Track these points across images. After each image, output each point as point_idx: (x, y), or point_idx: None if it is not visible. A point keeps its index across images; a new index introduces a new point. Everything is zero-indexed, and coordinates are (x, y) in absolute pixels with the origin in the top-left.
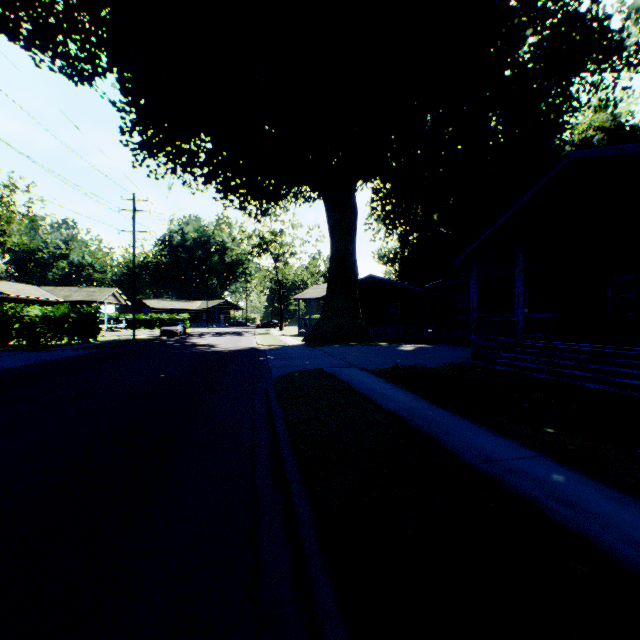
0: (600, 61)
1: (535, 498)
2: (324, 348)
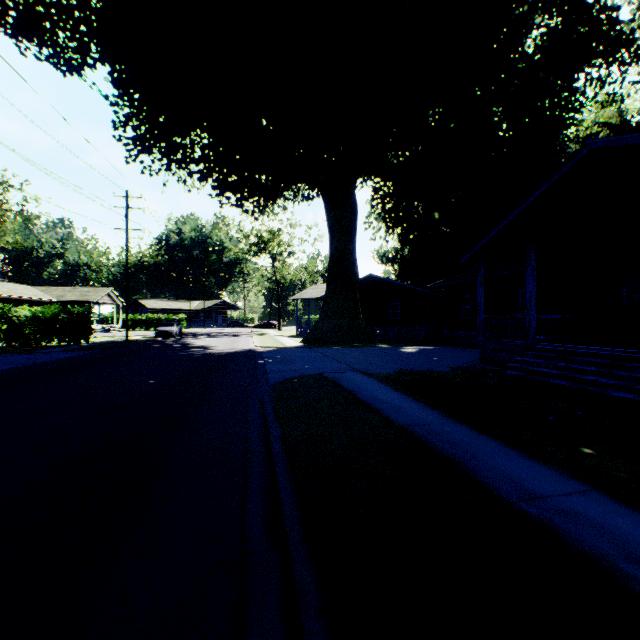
0: (608, 54)
1: (607, 559)
2: (324, 350)
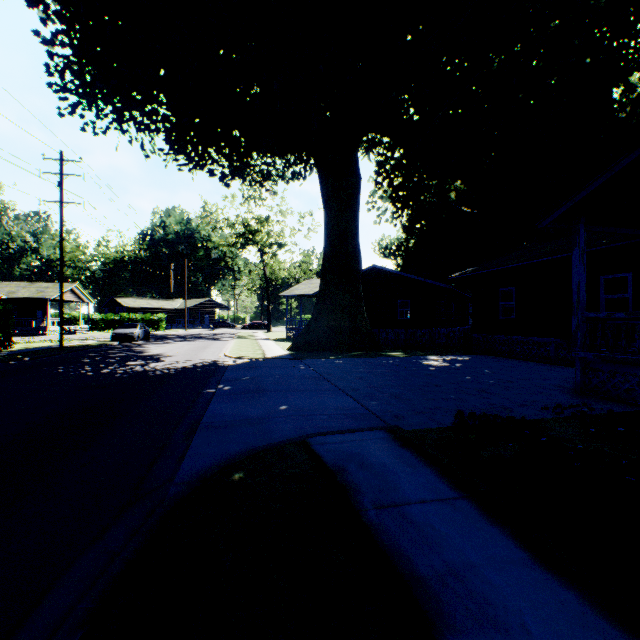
0: None
1: None
2: (317, 363)
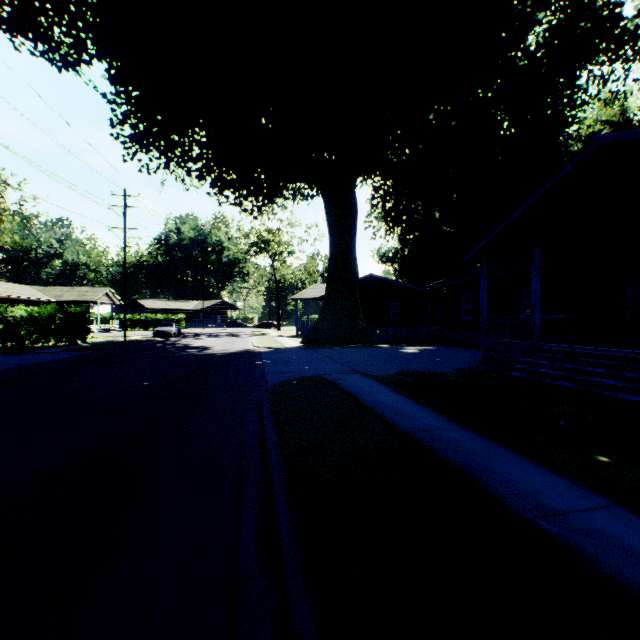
0: (612, 50)
1: None
2: (323, 350)
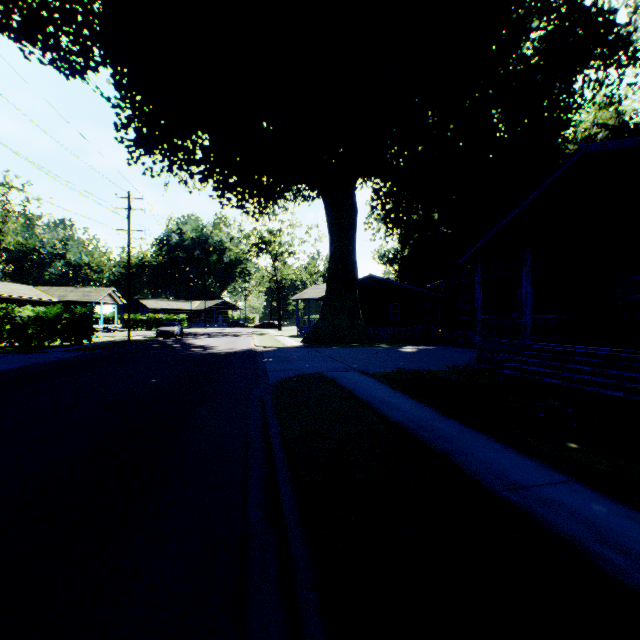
0: (606, 56)
1: (578, 540)
2: (323, 350)
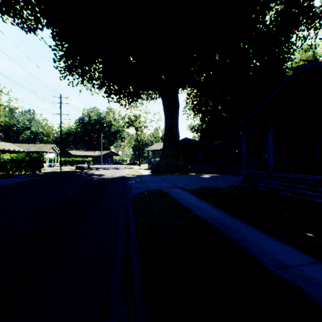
0: (308, 23)
1: None
2: (161, 176)
